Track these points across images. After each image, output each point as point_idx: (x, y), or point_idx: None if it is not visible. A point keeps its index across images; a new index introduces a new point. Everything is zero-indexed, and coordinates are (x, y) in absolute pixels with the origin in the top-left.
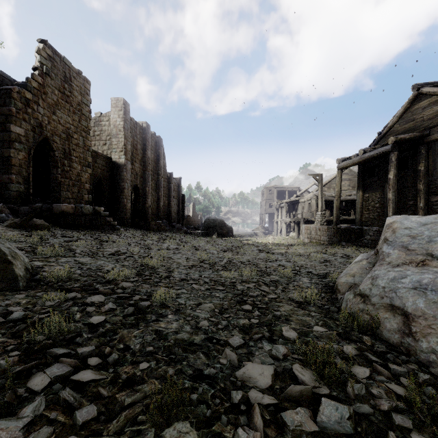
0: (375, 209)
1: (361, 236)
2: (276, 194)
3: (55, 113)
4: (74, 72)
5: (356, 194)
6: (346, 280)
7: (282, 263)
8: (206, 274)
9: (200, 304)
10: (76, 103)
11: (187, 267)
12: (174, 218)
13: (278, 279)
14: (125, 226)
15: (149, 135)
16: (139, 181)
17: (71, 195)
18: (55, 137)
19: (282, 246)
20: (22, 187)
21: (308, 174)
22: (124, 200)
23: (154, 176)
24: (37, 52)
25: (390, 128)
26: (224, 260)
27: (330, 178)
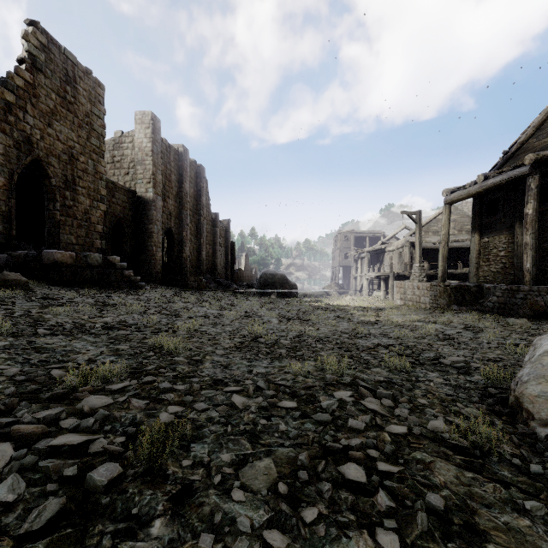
0: (498, 258)
1: (479, 297)
2: (353, 241)
3: (51, 125)
4: (80, 71)
5: (464, 239)
6: (543, 392)
7: (380, 341)
8: (260, 365)
9: (244, 460)
10: (84, 114)
11: (228, 350)
12: (220, 273)
13: (387, 376)
14: (153, 282)
15: (187, 162)
16: (173, 223)
17: (76, 240)
18: (51, 158)
19: (368, 311)
20: (0, 226)
21: (402, 212)
22: (153, 247)
23: (194, 218)
24: (24, 37)
25: (522, 144)
26: (289, 335)
27: (428, 218)
